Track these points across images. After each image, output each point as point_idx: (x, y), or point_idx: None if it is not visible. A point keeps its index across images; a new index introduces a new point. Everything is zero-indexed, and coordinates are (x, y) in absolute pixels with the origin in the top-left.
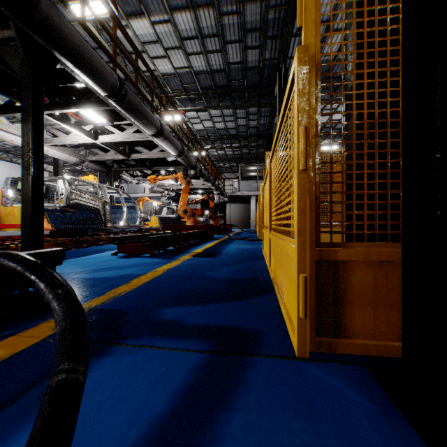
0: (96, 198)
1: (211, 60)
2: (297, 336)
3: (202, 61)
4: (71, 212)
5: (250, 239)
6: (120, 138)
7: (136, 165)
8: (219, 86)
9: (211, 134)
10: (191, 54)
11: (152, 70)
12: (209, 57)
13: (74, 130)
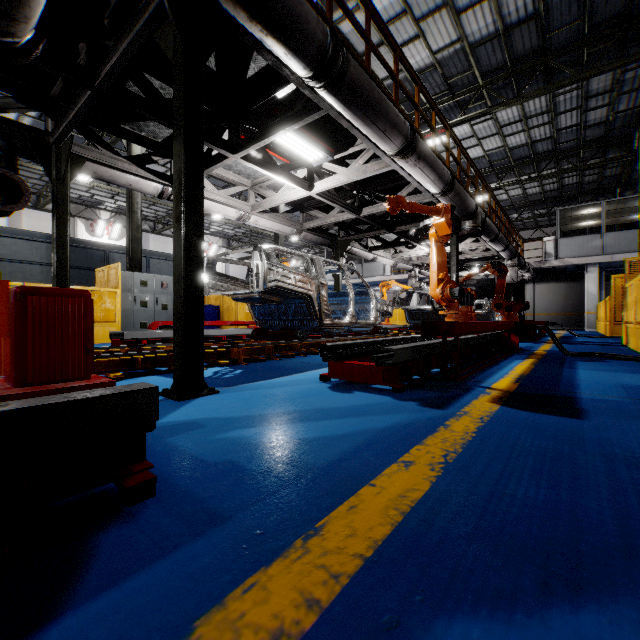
0: (306, 278)
1: (506, 5)
2: None
3: (487, 16)
4: (274, 302)
5: (625, 356)
6: (344, 179)
7: (371, 229)
8: (521, 56)
9: (497, 162)
10: (465, 9)
11: (395, 41)
12: (503, 0)
13: (280, 179)
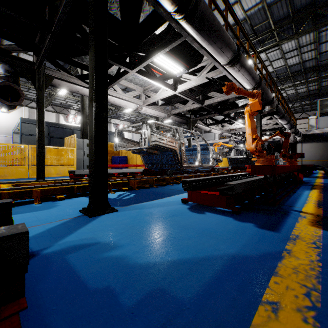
0: (173, 140)
1: None
2: None
3: None
4: (154, 154)
5: None
6: (194, 83)
7: (208, 113)
8: (298, 9)
9: (280, 74)
10: None
11: None
12: None
13: (158, 84)
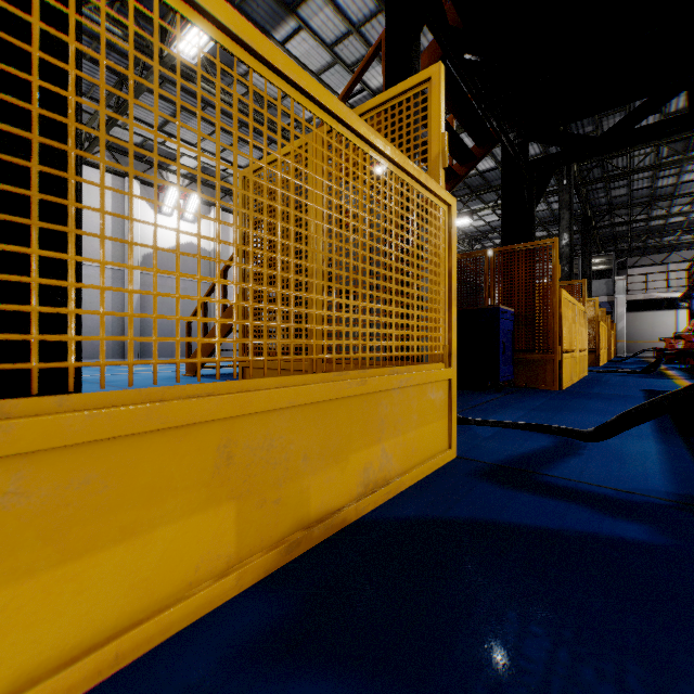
0: None
1: None
2: (456, 440)
3: None
4: None
5: None
6: None
7: None
8: None
9: None
10: None
11: None
12: None
13: None
